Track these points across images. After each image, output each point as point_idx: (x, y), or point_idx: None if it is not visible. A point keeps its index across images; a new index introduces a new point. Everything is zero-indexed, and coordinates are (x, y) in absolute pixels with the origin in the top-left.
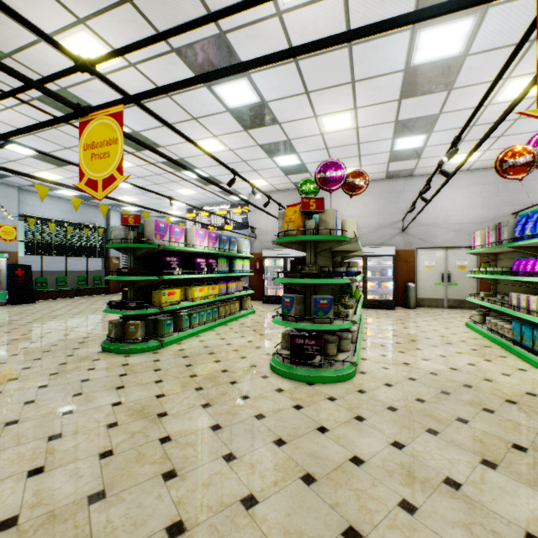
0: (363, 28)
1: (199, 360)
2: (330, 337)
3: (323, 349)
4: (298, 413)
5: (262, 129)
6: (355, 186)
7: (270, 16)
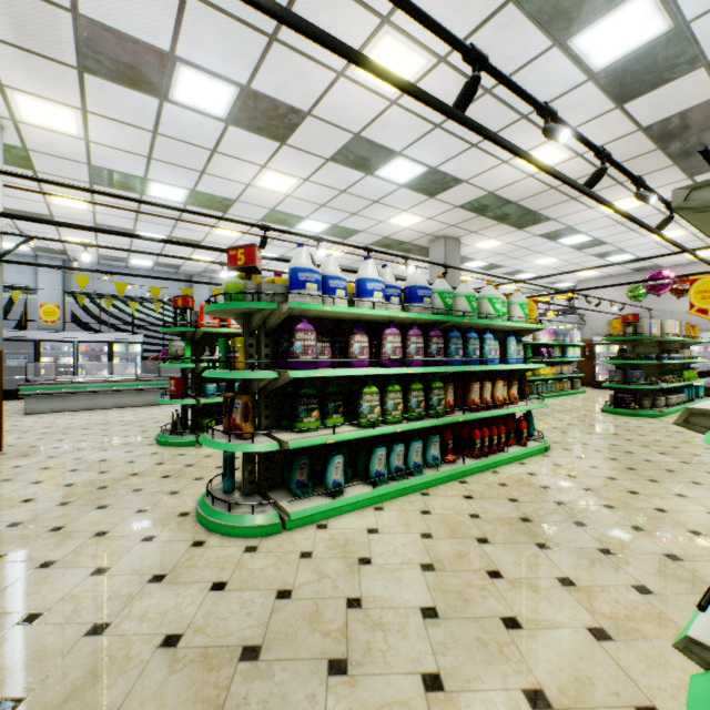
0: (633, 282)
1: (552, 406)
2: (645, 397)
3: (636, 401)
4: (615, 420)
5: (593, 248)
6: (681, 290)
7: (600, 218)
